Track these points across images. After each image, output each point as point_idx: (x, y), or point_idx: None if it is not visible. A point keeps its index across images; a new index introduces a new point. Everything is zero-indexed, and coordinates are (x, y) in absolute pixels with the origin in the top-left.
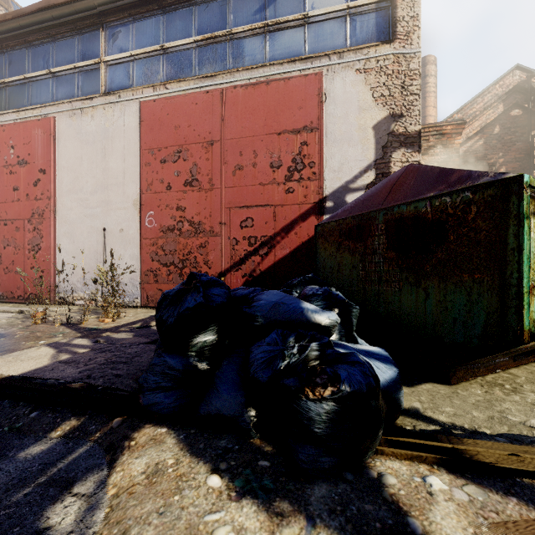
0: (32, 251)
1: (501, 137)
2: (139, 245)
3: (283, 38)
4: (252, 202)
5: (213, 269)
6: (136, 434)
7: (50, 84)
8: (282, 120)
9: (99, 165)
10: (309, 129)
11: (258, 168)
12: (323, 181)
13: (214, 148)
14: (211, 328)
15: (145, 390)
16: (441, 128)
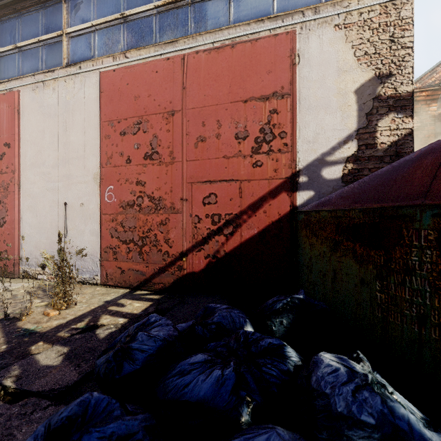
0: None
1: None
2: (99, 220)
3: None
4: (216, 177)
5: (174, 248)
6: None
7: (16, 58)
8: (249, 86)
9: (60, 139)
10: (280, 95)
11: (222, 139)
12: (295, 153)
13: (175, 118)
14: None
15: None
16: (415, 94)
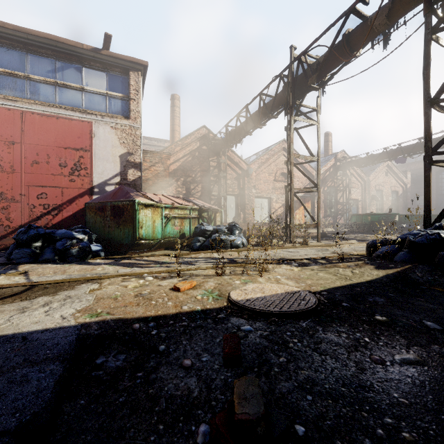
0: None
1: (198, 158)
2: None
3: (68, 94)
4: (46, 184)
5: (14, 223)
6: (19, 266)
7: None
8: (68, 141)
9: None
10: (85, 150)
11: (51, 165)
12: (93, 178)
13: (15, 147)
14: (40, 240)
15: (16, 259)
16: (161, 155)
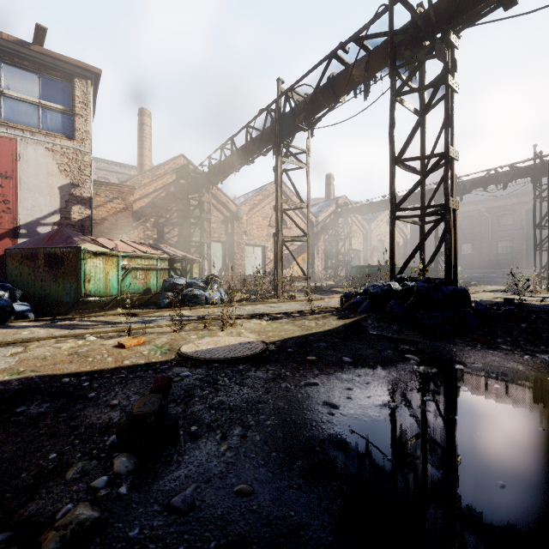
0: None
1: (175, 194)
2: None
3: None
4: None
5: None
6: None
7: None
8: None
9: None
10: (4, 177)
11: None
12: (17, 215)
13: None
14: None
15: None
16: (121, 188)
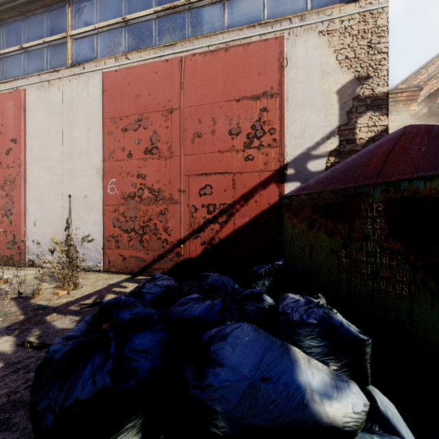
0: (4, 216)
1: None
2: (101, 211)
3: (242, 5)
4: (211, 170)
5: (172, 236)
6: None
7: (22, 58)
8: (242, 86)
9: (64, 135)
10: (269, 95)
11: (217, 135)
12: (283, 148)
13: (173, 116)
14: (130, 424)
15: None
16: (397, 95)
